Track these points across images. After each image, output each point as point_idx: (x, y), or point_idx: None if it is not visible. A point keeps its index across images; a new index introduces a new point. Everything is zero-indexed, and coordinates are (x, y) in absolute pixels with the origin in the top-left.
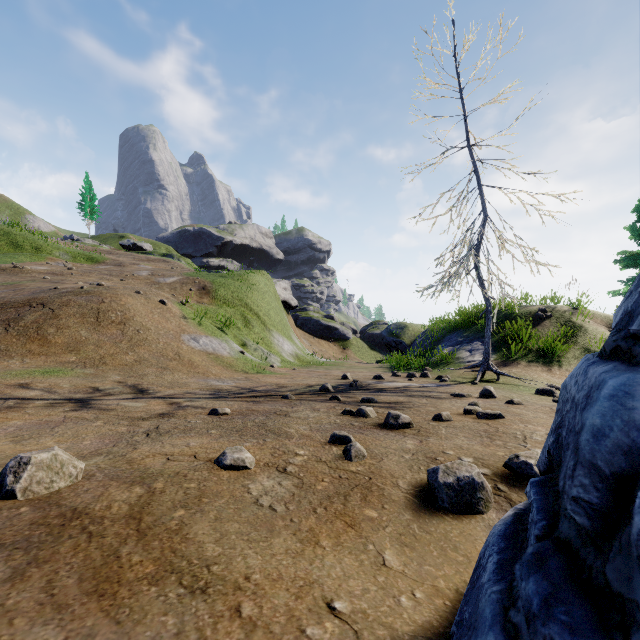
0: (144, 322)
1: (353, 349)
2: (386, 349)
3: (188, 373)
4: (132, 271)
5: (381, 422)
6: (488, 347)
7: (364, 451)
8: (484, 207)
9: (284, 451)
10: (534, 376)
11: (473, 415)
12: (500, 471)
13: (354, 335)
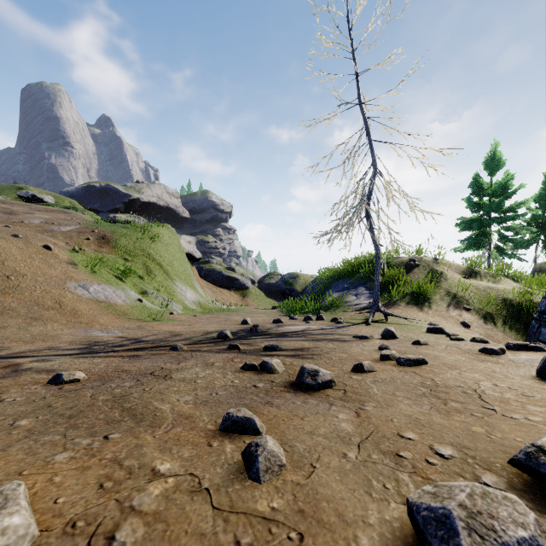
0: (18, 267)
1: (252, 297)
2: (280, 296)
3: (67, 323)
4: (22, 218)
5: (293, 379)
6: (377, 290)
7: (281, 454)
8: (374, 160)
9: (131, 468)
10: (414, 316)
11: (391, 361)
12: (515, 477)
13: (253, 285)
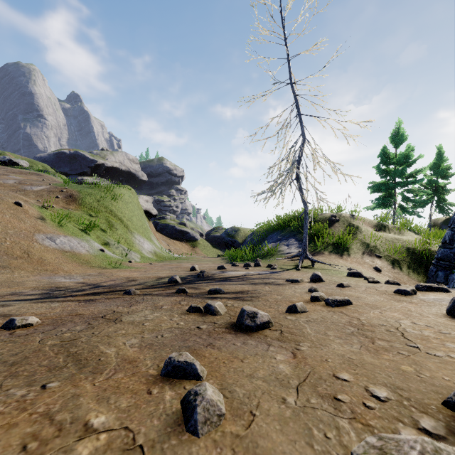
0: None
1: (200, 247)
2: (224, 247)
3: (33, 271)
4: None
5: (233, 321)
6: (306, 241)
7: (220, 402)
8: (303, 131)
9: (62, 424)
10: (335, 262)
11: (320, 302)
12: (452, 420)
13: (201, 237)
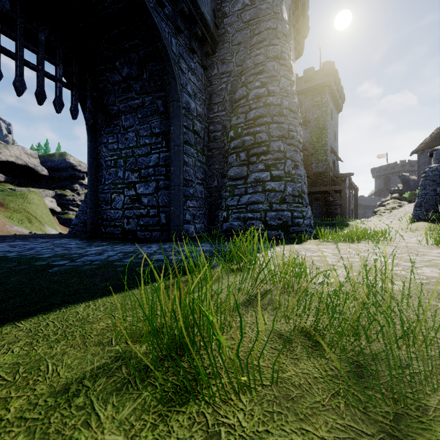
0: None
1: None
2: None
3: None
4: None
5: None
6: None
7: None
8: None
9: None
10: None
11: None
12: None
13: None
